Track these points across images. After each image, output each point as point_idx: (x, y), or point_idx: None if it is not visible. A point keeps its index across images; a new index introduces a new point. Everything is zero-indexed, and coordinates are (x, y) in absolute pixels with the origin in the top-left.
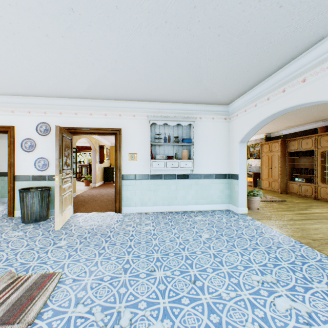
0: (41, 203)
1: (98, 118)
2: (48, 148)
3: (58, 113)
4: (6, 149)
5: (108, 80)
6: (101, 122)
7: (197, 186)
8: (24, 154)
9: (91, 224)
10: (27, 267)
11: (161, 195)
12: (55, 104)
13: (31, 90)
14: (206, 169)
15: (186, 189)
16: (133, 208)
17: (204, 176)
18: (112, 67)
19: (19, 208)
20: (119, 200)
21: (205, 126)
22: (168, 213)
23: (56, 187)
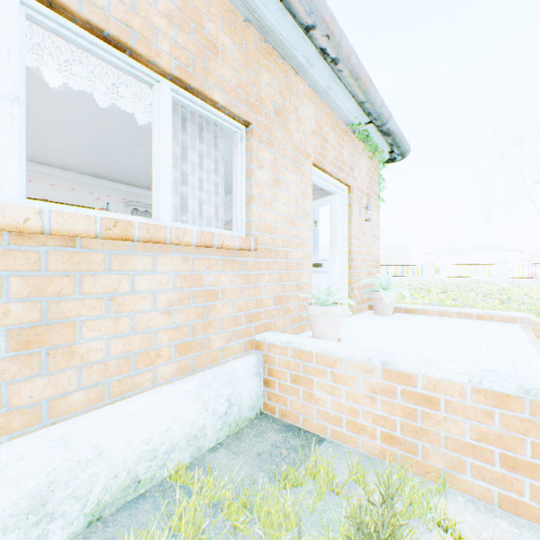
0: None
1: (63, 191)
2: None
3: None
4: None
5: (111, 166)
6: (67, 196)
7: None
8: None
9: None
10: None
11: None
12: None
13: None
14: None
15: None
16: None
17: None
18: (128, 163)
19: None
20: None
21: None
22: None
23: None
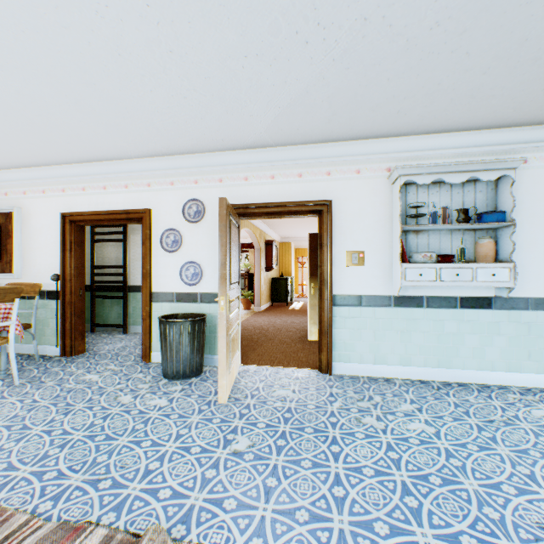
0: (191, 345)
1: (285, 183)
2: (200, 244)
3: (215, 180)
4: (138, 249)
5: (325, 87)
6: (290, 190)
7: (515, 327)
8: (165, 255)
9: (282, 396)
10: (186, 509)
11: (420, 343)
12: (211, 165)
13: (176, 141)
14: (540, 287)
15: (483, 334)
16: (356, 366)
17: (534, 303)
18: (348, 43)
19: (157, 348)
20: (327, 346)
21: (539, 180)
22: (442, 388)
23: (221, 318)
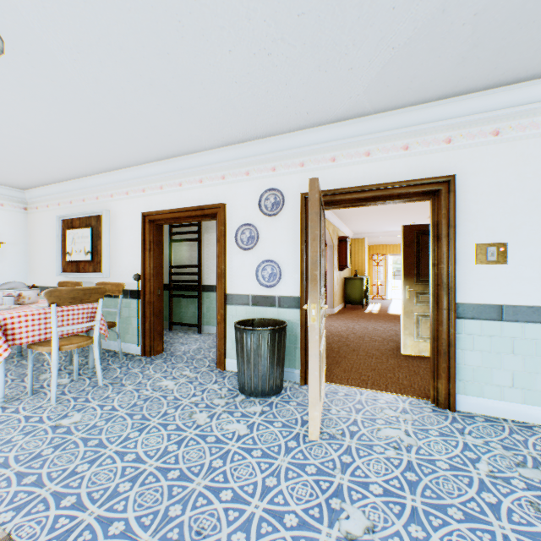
0: (271, 358)
1: (384, 159)
2: (278, 240)
3: (296, 164)
4: (211, 248)
5: None
6: (392, 168)
7: None
8: (240, 253)
9: (393, 440)
10: None
11: None
12: (290, 148)
13: (254, 121)
14: None
15: None
16: (492, 403)
17: None
18: None
19: (231, 355)
20: (447, 372)
21: None
22: None
23: (311, 332)
